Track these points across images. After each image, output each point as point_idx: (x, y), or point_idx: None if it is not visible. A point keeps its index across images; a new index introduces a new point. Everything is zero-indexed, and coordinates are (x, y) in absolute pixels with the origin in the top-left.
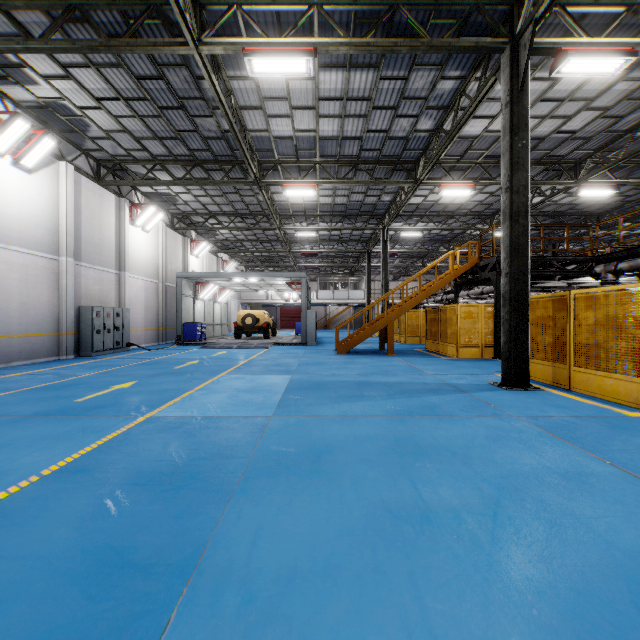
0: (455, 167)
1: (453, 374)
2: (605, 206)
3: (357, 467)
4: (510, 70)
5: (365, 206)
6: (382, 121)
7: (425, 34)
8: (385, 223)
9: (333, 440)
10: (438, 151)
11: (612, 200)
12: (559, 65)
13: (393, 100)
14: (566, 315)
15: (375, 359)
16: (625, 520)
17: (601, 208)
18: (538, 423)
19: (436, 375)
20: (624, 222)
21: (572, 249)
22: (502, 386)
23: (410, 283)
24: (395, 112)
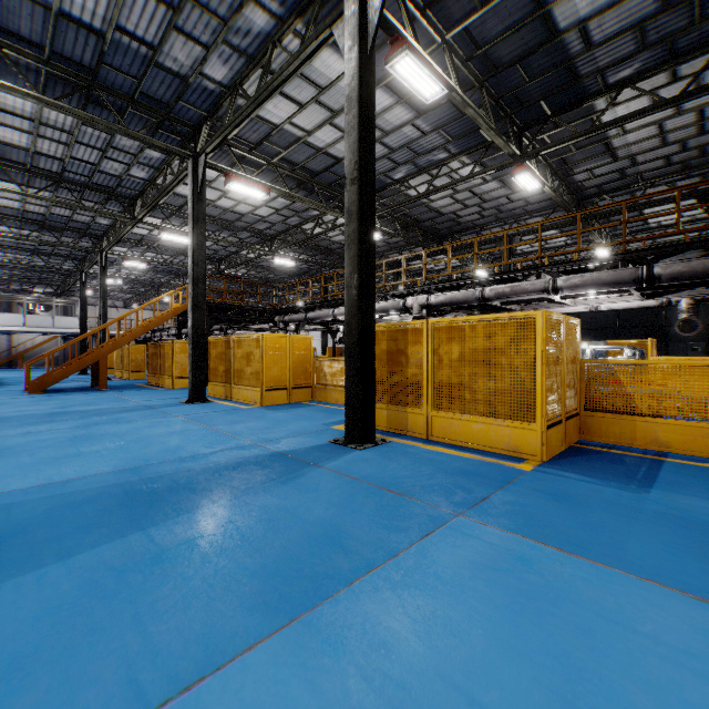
0: (176, 214)
1: (156, 399)
2: (301, 270)
3: (36, 450)
4: (193, 177)
5: (75, 222)
6: (89, 155)
7: (122, 121)
8: (104, 246)
9: (16, 444)
10: (152, 202)
11: (304, 266)
12: (228, 184)
13: (100, 144)
14: (231, 351)
15: (81, 395)
16: (183, 439)
17: (299, 270)
18: (187, 417)
19: (140, 401)
20: (317, 283)
21: (263, 302)
22: (187, 402)
23: (147, 312)
24: (104, 154)
